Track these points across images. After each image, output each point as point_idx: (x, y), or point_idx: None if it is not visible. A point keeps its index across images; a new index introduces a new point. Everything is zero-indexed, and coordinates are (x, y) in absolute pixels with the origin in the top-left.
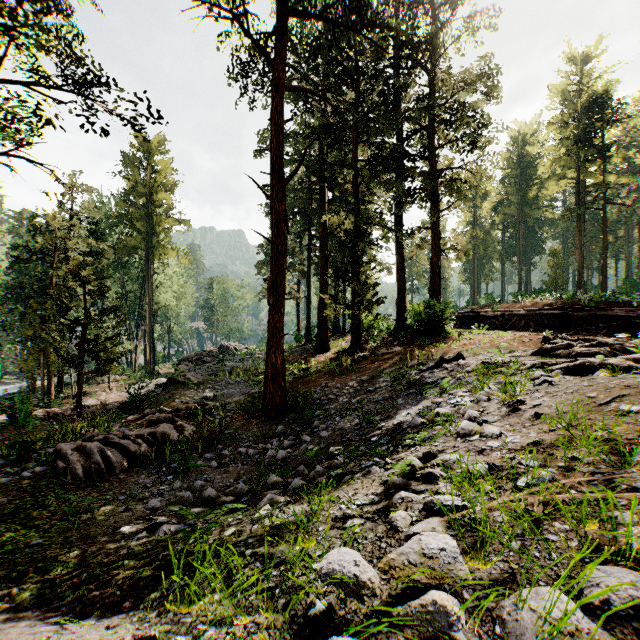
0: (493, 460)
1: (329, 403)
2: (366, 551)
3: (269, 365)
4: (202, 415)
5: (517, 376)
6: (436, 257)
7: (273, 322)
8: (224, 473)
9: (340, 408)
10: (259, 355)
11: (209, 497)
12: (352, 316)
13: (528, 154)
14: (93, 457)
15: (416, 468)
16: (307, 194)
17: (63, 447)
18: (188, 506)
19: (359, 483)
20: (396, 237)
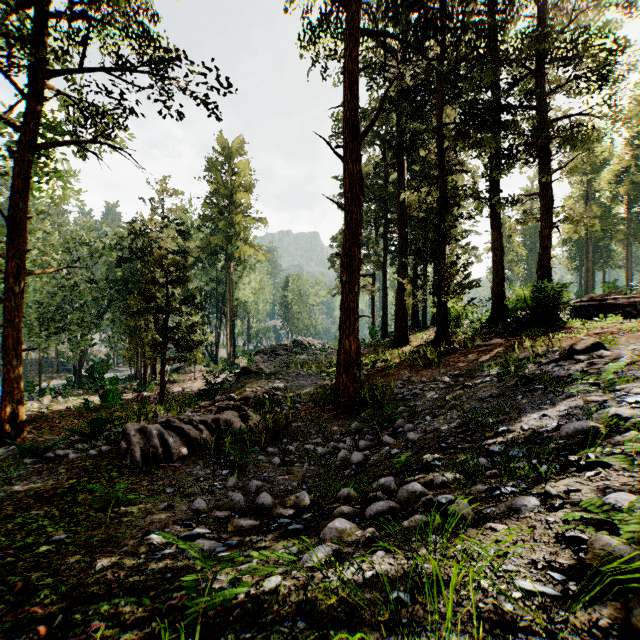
0: None
1: (414, 399)
2: None
3: (342, 351)
4: (269, 404)
5: None
6: (547, 229)
7: (346, 302)
8: (287, 473)
9: (429, 405)
10: (332, 350)
11: (262, 505)
12: (438, 302)
13: None
14: (152, 440)
15: None
16: (383, 177)
17: (128, 427)
18: (238, 513)
19: (499, 528)
20: (491, 210)
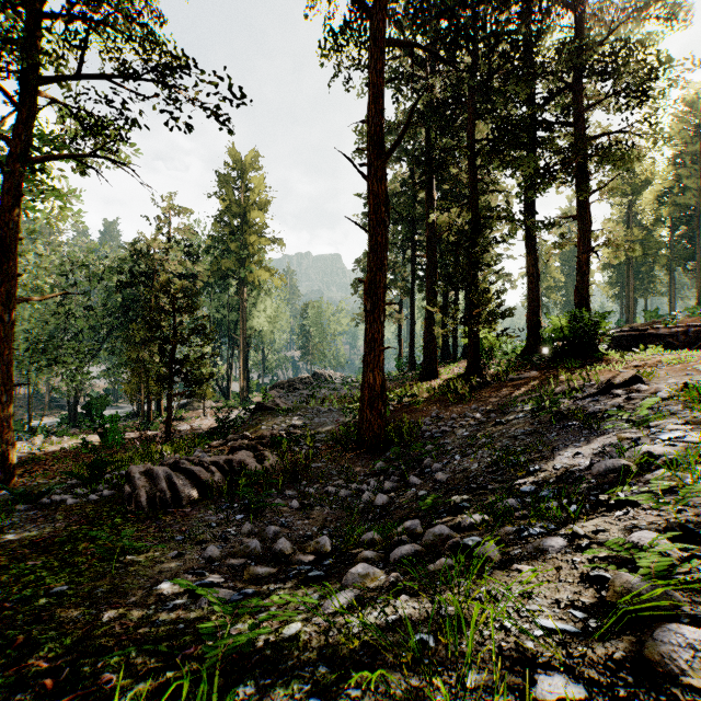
0: None
1: (443, 437)
2: None
3: (365, 386)
4: (287, 444)
5: None
6: (585, 254)
7: (370, 332)
8: (306, 518)
9: (459, 443)
10: (355, 383)
11: (280, 552)
12: (469, 332)
13: None
14: (159, 483)
15: (671, 559)
16: (410, 196)
17: (133, 469)
18: (254, 560)
19: (526, 569)
20: (526, 233)
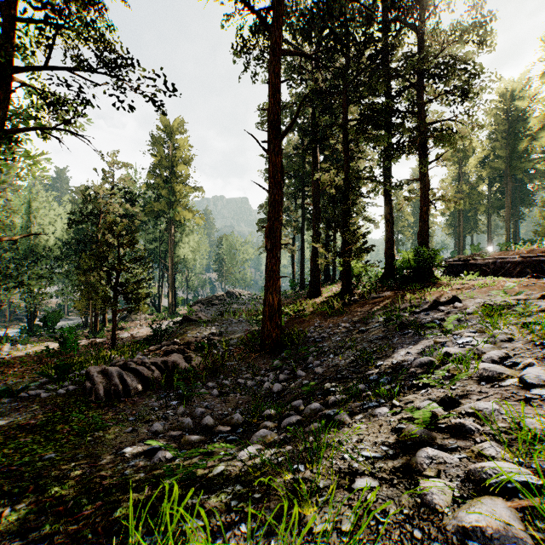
0: None
1: (322, 341)
2: (391, 538)
3: (266, 304)
4: (208, 348)
5: (531, 318)
6: (425, 206)
7: (270, 265)
8: (223, 402)
9: (333, 346)
10: (259, 300)
11: (206, 425)
12: (343, 263)
13: (517, 109)
14: (113, 380)
15: (438, 416)
16: (301, 158)
17: (91, 370)
18: (187, 432)
19: (363, 427)
20: (384, 190)
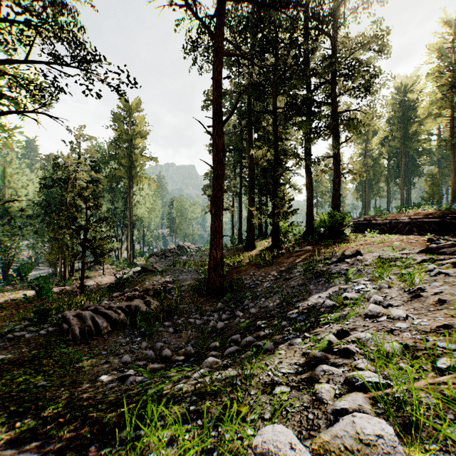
0: (404, 340)
1: (256, 287)
2: (294, 420)
3: (211, 258)
4: (163, 294)
5: (409, 269)
6: (337, 178)
7: (214, 227)
8: (178, 337)
9: (264, 291)
10: (205, 252)
11: (166, 356)
12: (273, 223)
13: (409, 100)
14: (86, 322)
15: (333, 343)
16: (239, 136)
17: (67, 314)
18: (150, 362)
19: (283, 353)
20: (306, 164)
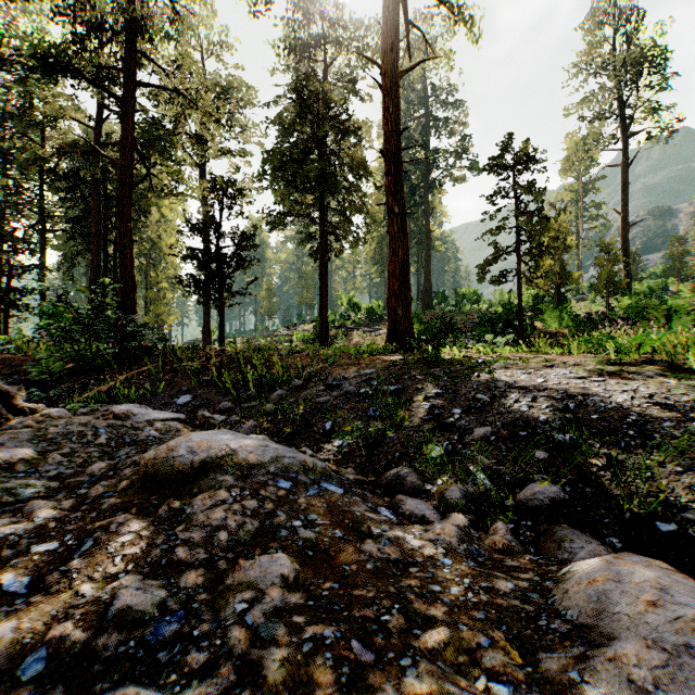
0: None
1: None
2: None
3: None
4: None
5: None
6: None
7: None
8: None
9: None
10: None
11: None
12: None
13: None
14: None
15: None
16: None
17: None
18: None
19: None
20: None
